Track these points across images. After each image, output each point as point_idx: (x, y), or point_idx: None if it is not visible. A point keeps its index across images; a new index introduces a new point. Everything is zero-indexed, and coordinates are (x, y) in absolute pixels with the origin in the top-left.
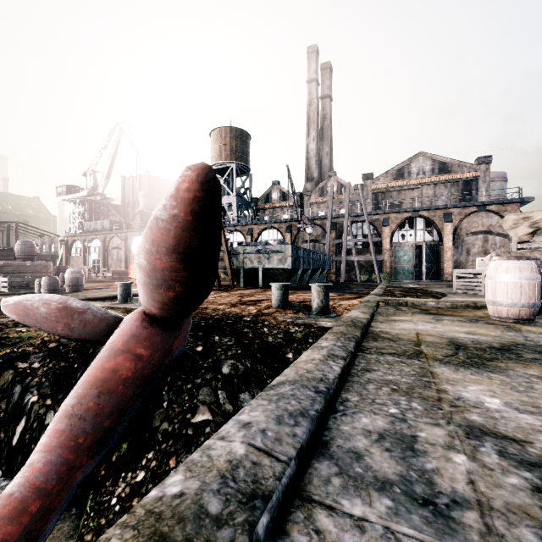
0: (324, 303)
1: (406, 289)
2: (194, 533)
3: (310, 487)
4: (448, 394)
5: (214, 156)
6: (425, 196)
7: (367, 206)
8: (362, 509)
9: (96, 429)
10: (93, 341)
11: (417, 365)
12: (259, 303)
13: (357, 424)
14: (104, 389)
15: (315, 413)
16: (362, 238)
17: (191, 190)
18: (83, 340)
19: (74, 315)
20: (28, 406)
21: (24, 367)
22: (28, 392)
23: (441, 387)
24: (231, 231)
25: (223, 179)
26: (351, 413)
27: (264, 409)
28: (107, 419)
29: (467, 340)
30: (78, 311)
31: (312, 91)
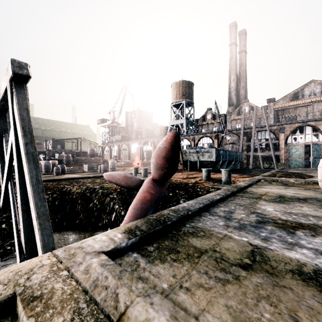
0: (228, 179)
1: (288, 173)
2: (178, 211)
3: (201, 214)
4: (256, 207)
5: (173, 97)
6: (312, 112)
7: (271, 119)
8: (212, 217)
9: (141, 214)
10: (133, 189)
11: (253, 200)
12: (196, 178)
13: (219, 209)
14: (142, 202)
15: (206, 204)
16: (264, 141)
17: (171, 139)
18: (130, 188)
19: (128, 179)
20: (115, 209)
21: (112, 196)
22: (115, 204)
23: (255, 205)
24: (183, 139)
25: (178, 110)
26: (218, 207)
27: (192, 201)
28: (144, 211)
29: (288, 195)
30: (129, 177)
31: (232, 51)
